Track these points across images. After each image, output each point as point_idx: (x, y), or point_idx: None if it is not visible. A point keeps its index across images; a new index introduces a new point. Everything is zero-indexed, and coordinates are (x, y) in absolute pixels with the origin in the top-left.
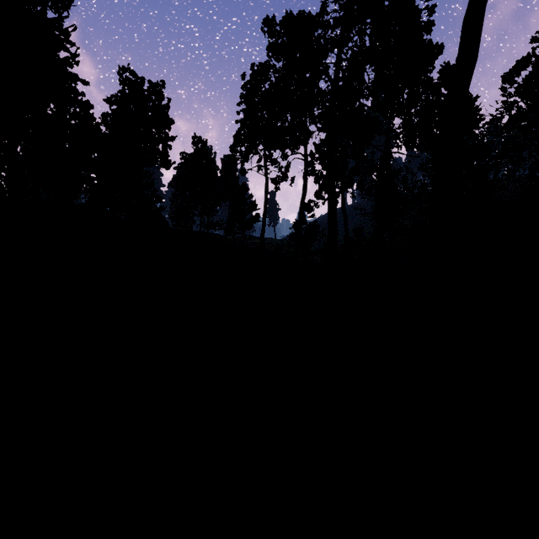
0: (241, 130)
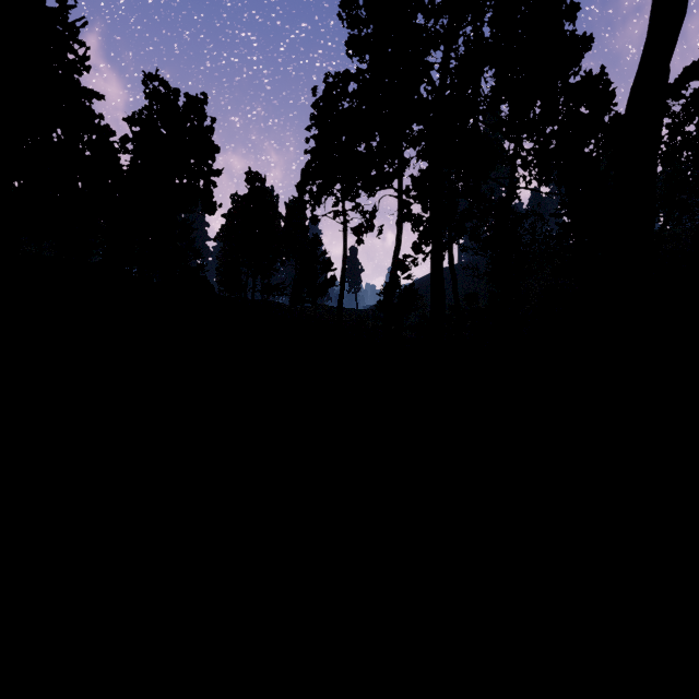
0: (311, 162)
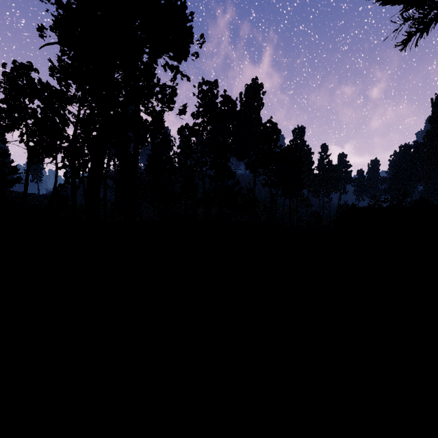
0: (2, 110)
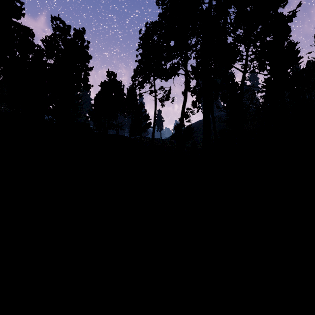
0: (138, 66)
